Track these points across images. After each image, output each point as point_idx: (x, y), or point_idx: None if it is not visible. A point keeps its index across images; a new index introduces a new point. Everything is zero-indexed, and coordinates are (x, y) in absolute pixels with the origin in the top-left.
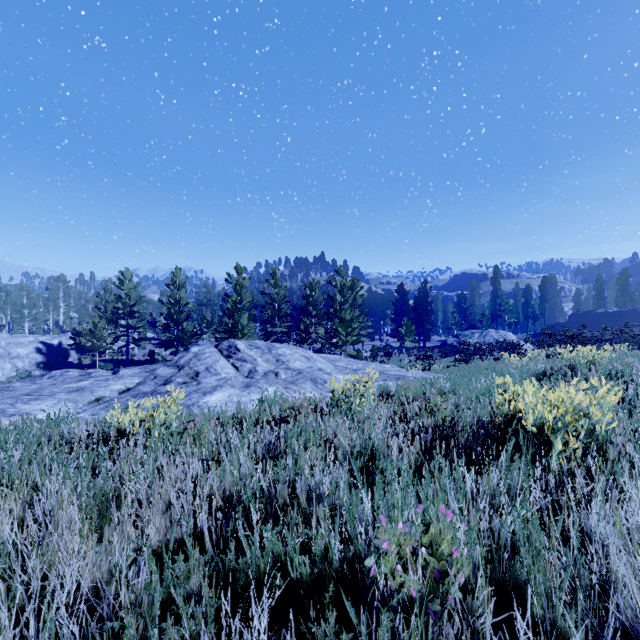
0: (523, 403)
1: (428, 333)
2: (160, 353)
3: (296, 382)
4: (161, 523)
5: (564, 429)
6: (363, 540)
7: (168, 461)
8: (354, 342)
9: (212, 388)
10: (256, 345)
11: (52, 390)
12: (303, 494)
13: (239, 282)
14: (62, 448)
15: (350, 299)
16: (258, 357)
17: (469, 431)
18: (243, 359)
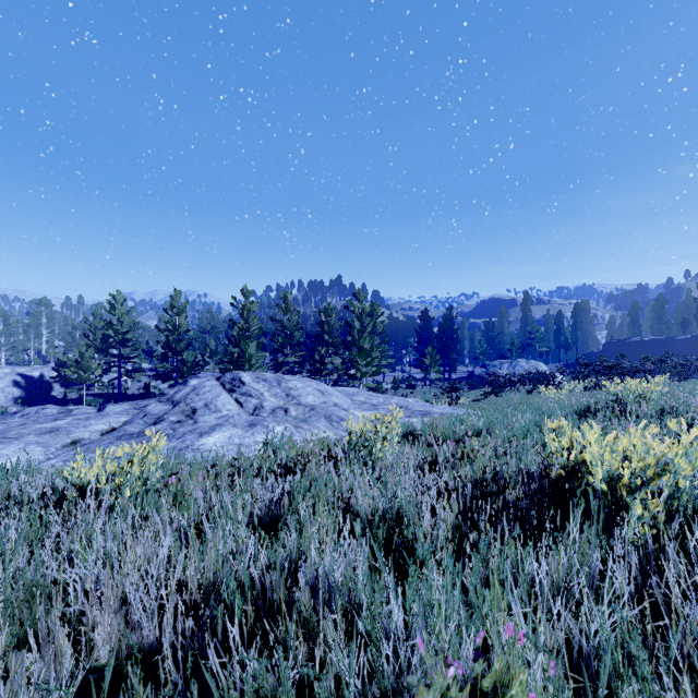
0: (590, 455)
1: (454, 363)
2: (157, 386)
3: (308, 420)
4: (114, 626)
5: (645, 489)
6: (391, 673)
7: (133, 534)
8: (374, 373)
9: (210, 428)
10: (263, 377)
11: (20, 431)
12: (306, 593)
13: (246, 307)
14: (8, 510)
15: (369, 326)
16: (265, 391)
17: (521, 489)
18: (248, 393)
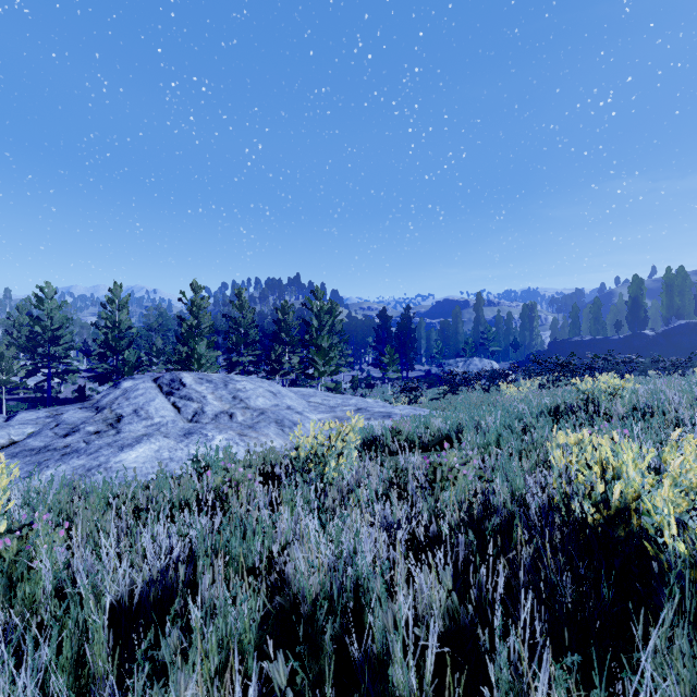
0: (661, 498)
1: (412, 362)
2: (95, 389)
3: (256, 426)
4: None
5: None
6: None
7: None
8: (332, 373)
9: (135, 439)
10: (208, 378)
11: None
12: None
13: (196, 303)
14: None
15: (328, 324)
16: (209, 394)
17: (548, 552)
18: (188, 397)
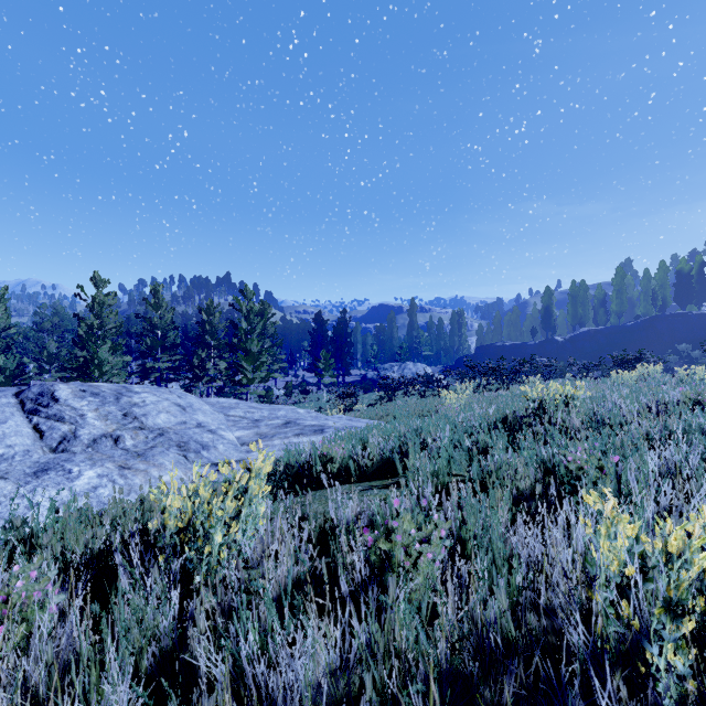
0: None
1: (348, 367)
2: None
3: (148, 453)
4: None
5: None
6: None
7: None
8: (263, 379)
9: None
10: (95, 390)
11: None
12: None
13: (98, 299)
14: None
15: (259, 327)
16: (90, 411)
17: None
18: (58, 416)
